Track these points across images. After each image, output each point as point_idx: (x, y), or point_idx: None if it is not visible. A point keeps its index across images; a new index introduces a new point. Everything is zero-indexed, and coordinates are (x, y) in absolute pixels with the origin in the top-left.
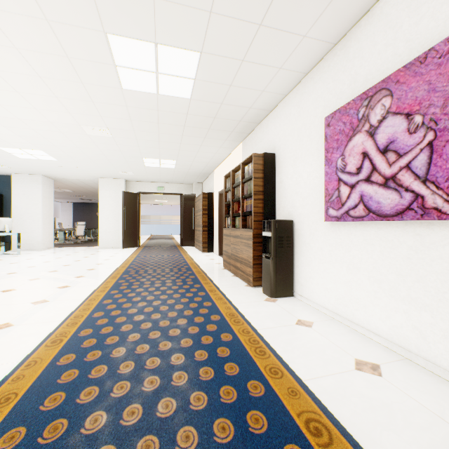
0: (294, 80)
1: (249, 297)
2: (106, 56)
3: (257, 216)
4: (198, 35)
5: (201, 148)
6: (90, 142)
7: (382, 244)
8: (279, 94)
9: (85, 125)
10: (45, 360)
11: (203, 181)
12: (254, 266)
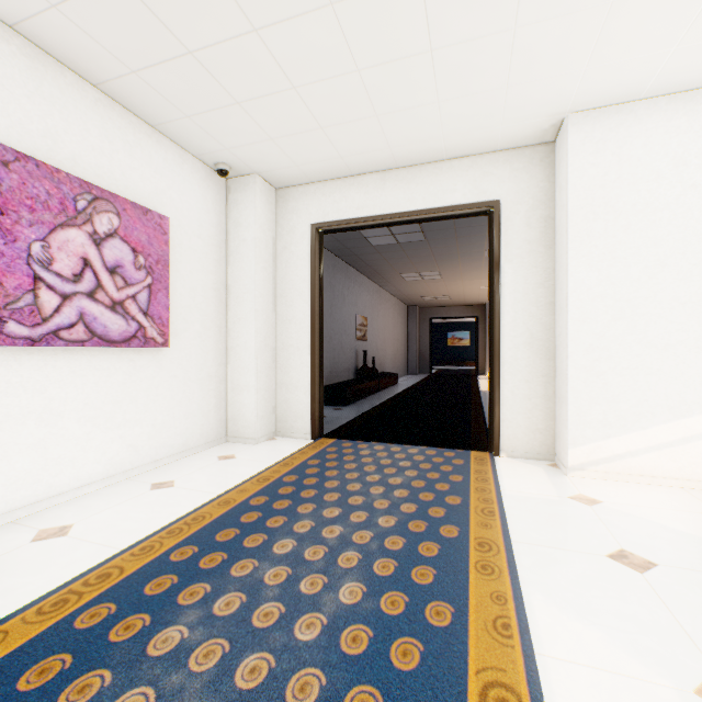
0: None
1: None
2: None
3: None
4: None
5: None
6: None
7: (98, 374)
8: None
9: None
10: (482, 627)
11: None
12: None
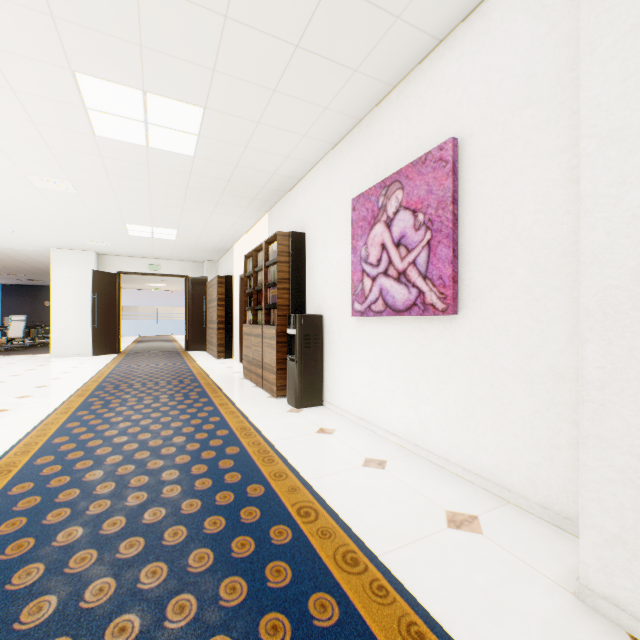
0: (322, 149)
1: (269, 409)
2: (72, 96)
3: (282, 309)
4: (200, 90)
5: (213, 216)
6: (39, 198)
7: (398, 340)
8: (307, 162)
9: (34, 174)
10: None
11: (220, 259)
12: (278, 372)
